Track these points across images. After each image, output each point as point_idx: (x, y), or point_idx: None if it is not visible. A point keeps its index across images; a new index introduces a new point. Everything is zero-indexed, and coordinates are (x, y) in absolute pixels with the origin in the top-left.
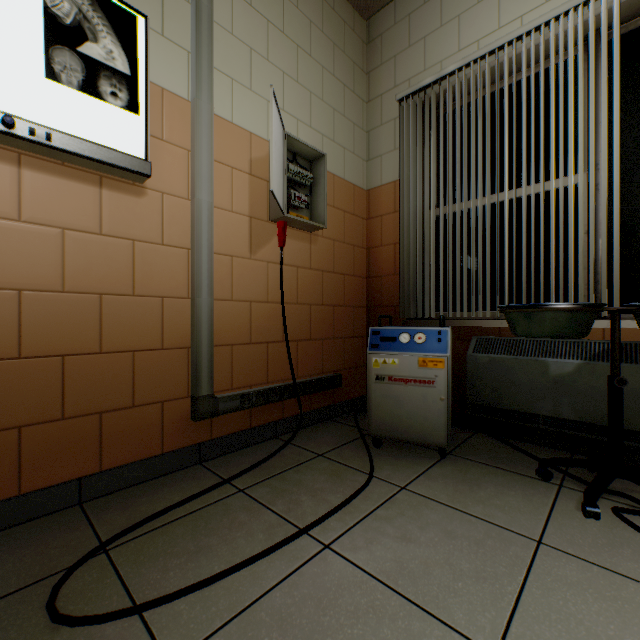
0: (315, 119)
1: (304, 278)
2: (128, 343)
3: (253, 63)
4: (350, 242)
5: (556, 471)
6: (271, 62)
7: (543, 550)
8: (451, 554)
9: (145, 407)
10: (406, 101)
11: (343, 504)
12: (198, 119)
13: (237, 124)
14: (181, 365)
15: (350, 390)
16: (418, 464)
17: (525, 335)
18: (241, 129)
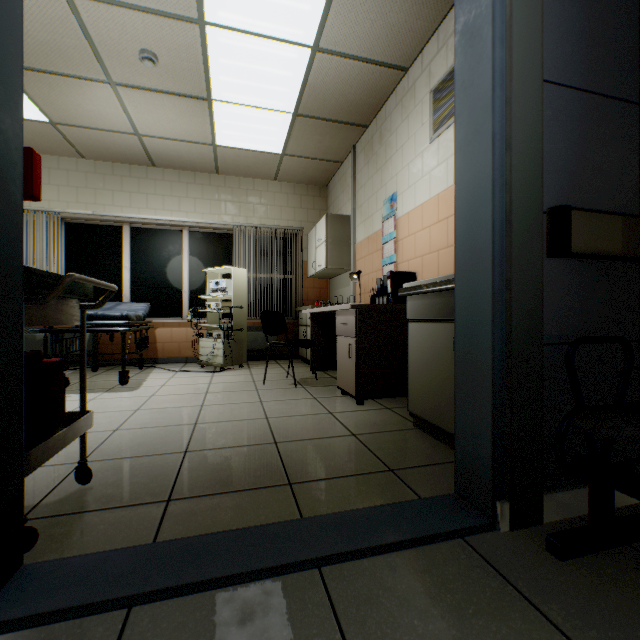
0: None
1: None
2: None
3: None
4: None
5: None
6: None
7: None
8: None
9: None
10: None
11: None
12: None
13: None
14: None
15: None
16: None
17: None
18: None
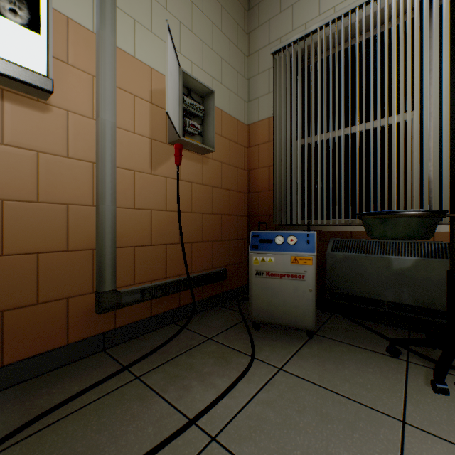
0: (206, 64)
1: (197, 192)
2: (32, 246)
3: (153, 9)
4: (234, 165)
5: (401, 347)
6: (169, 11)
7: (409, 431)
8: (329, 441)
9: (50, 303)
10: (278, 54)
11: (229, 389)
12: (102, 48)
13: (139, 59)
14: (86, 265)
15: (234, 281)
16: (291, 344)
17: (381, 237)
18: (143, 64)
